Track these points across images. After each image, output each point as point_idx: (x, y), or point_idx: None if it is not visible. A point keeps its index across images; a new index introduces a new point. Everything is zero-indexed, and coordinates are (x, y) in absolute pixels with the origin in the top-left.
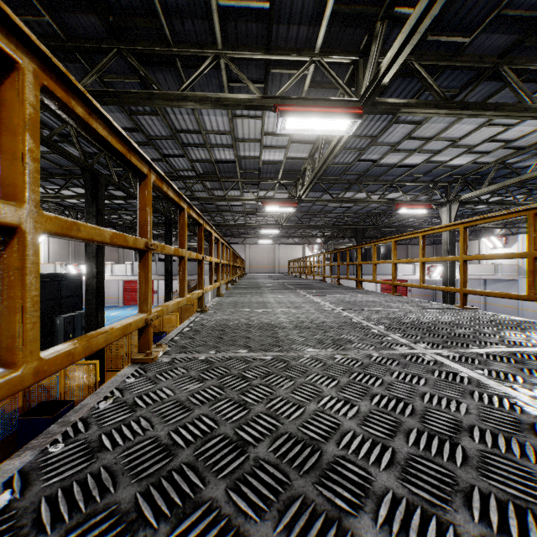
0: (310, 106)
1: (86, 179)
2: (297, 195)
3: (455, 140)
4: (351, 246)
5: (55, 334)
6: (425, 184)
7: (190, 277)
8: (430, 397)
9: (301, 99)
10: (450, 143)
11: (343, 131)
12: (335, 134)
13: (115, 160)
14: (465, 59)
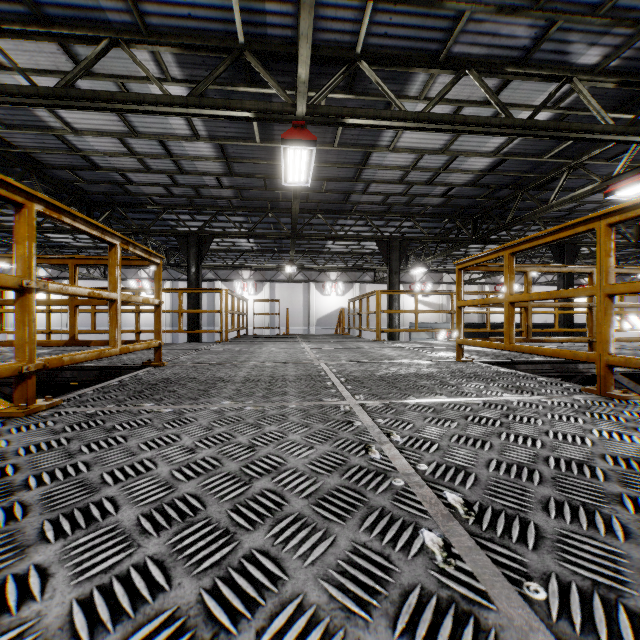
0: (639, 172)
1: (554, 252)
2: None
3: None
4: None
5: None
6: None
7: None
8: None
9: (634, 168)
10: None
11: None
12: None
13: None
14: None
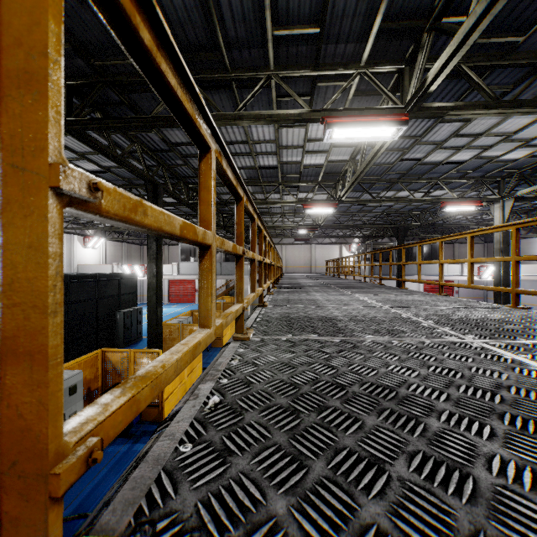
0: (356, 116)
1: (148, 190)
2: (337, 197)
3: (508, 135)
4: (395, 246)
5: (116, 327)
6: (474, 180)
7: (231, 276)
8: (476, 369)
9: (347, 110)
10: (502, 138)
11: (388, 137)
12: (380, 140)
13: (170, 171)
14: (518, 56)
